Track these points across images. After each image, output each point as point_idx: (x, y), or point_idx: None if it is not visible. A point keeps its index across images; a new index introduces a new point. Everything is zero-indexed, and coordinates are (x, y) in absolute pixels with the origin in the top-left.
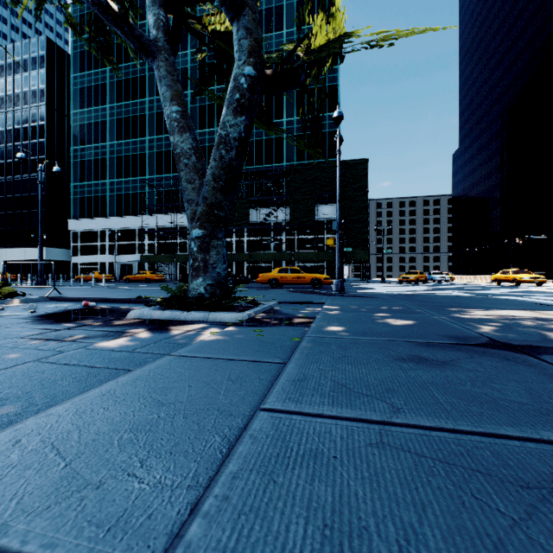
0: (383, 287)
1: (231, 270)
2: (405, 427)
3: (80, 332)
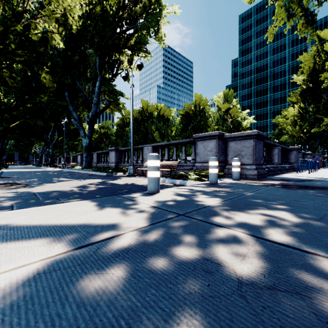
0: None
1: None
2: None
3: None
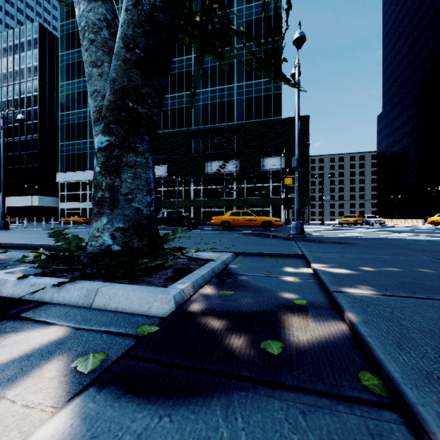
0: (330, 229)
1: (189, 214)
2: None
3: None
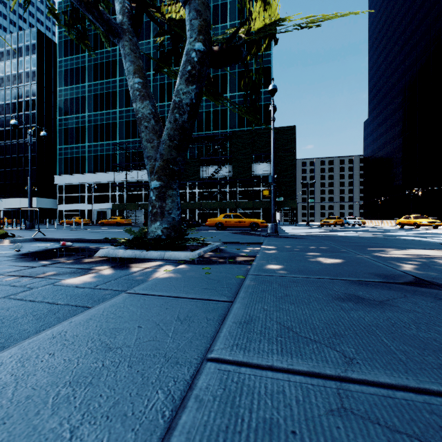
0: (308, 229)
1: (185, 216)
2: (364, 385)
3: (53, 269)
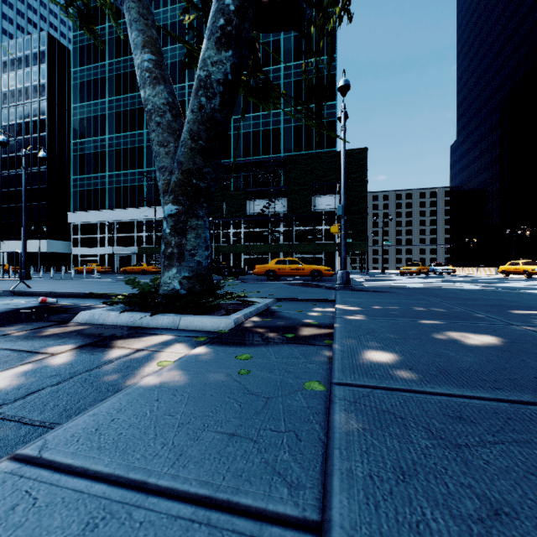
0: (387, 279)
1: (228, 262)
2: None
3: None
